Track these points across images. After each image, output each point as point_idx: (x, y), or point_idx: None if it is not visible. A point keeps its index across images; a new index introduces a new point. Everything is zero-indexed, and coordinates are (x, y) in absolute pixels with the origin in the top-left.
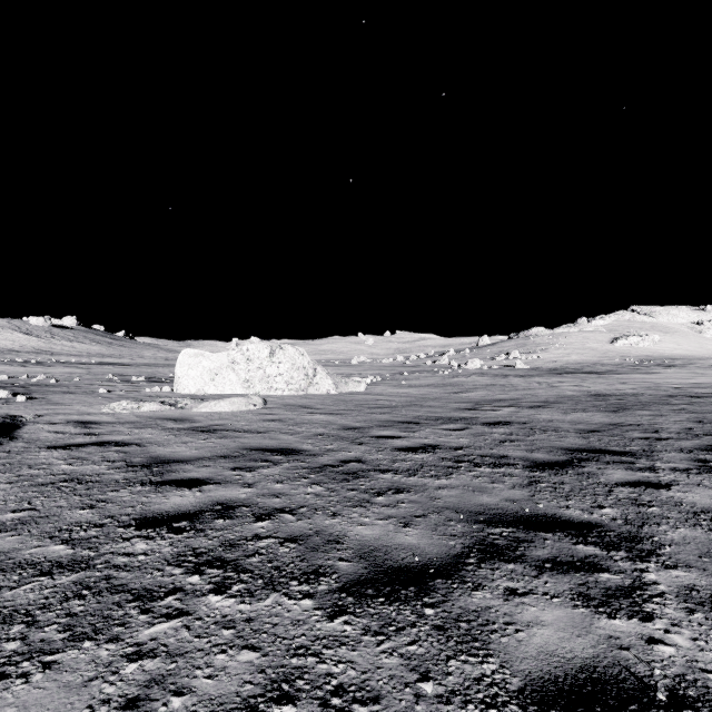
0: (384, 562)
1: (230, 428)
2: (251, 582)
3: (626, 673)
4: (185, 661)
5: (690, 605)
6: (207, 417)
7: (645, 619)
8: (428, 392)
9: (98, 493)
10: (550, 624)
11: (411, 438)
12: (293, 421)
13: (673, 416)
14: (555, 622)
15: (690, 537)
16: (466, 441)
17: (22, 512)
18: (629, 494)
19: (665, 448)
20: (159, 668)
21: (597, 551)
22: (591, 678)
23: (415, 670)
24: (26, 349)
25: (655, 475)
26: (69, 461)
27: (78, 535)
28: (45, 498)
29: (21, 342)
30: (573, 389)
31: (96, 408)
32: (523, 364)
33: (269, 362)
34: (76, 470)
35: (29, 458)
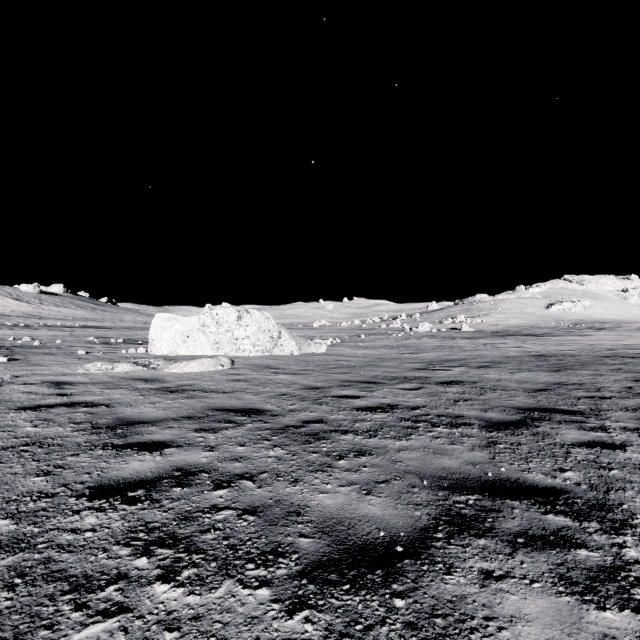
0: (347, 538)
1: (198, 388)
2: (204, 565)
3: None
4: None
5: None
6: (177, 377)
7: (638, 610)
8: (384, 353)
9: (57, 458)
10: (535, 619)
11: (369, 398)
12: (258, 381)
13: (612, 376)
14: (540, 616)
15: None
16: (422, 400)
17: None
18: (586, 455)
19: (611, 407)
20: None
21: (569, 522)
22: None
23: None
24: (16, 314)
25: (608, 435)
26: (35, 422)
27: (26, 507)
28: (1, 464)
29: (12, 307)
30: (516, 350)
31: (72, 369)
32: (468, 327)
33: (237, 325)
34: (40, 432)
35: None
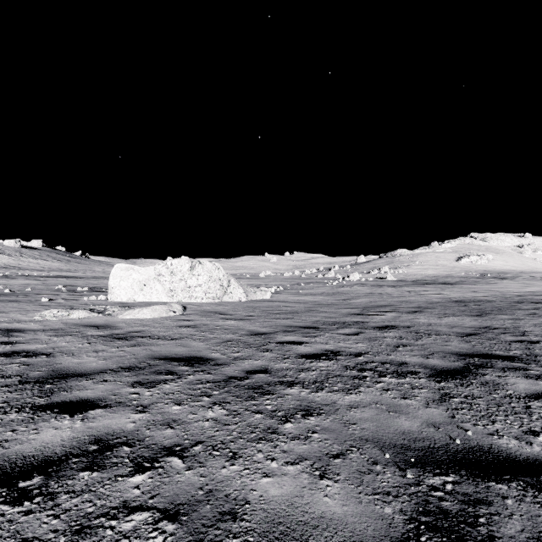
0: None
1: (146, 335)
2: None
3: None
4: None
5: None
6: (129, 324)
7: None
8: (322, 299)
9: None
10: None
11: (313, 344)
12: (206, 326)
13: (530, 320)
14: None
15: None
16: (363, 346)
17: None
18: None
19: None
20: None
21: None
22: None
23: None
24: None
25: None
26: None
27: None
28: None
29: None
30: (437, 297)
31: (29, 316)
32: (392, 277)
33: (190, 274)
34: None
35: None
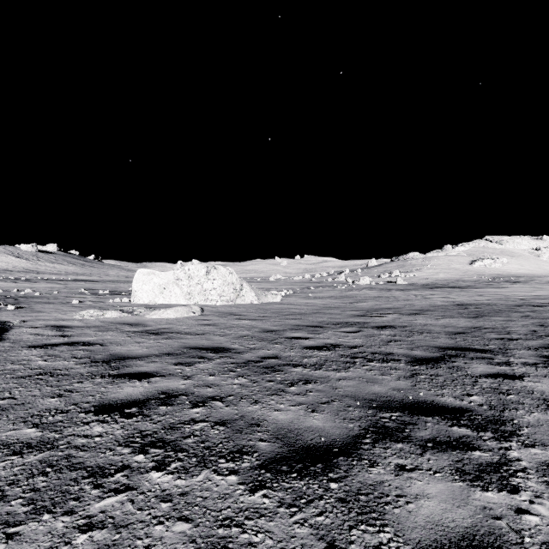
0: (296, 442)
1: (174, 331)
2: (187, 460)
3: (501, 541)
4: (128, 532)
5: (548, 479)
6: (156, 322)
7: (513, 491)
8: (330, 302)
9: (66, 384)
10: (434, 496)
11: (316, 339)
12: (224, 325)
13: (521, 321)
14: (438, 494)
15: (542, 420)
16: (360, 341)
17: (3, 400)
18: (490, 384)
19: (516, 347)
20: (106, 538)
21: (469, 432)
22: (471, 545)
23: (323, 539)
24: (17, 269)
25: (510, 368)
26: (45, 357)
27: (47, 420)
28: (22, 389)
29: (14, 263)
30: (442, 300)
31: (69, 315)
32: (402, 280)
33: (206, 279)
34: (49, 365)
35: (13, 356)
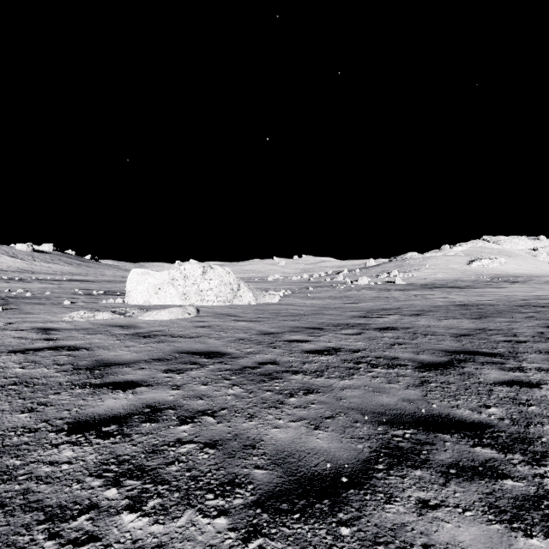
0: (298, 469)
1: (167, 334)
2: (168, 496)
3: None
4: None
5: None
6: (149, 324)
7: None
8: (329, 302)
9: (41, 396)
10: (468, 546)
11: (317, 342)
12: (220, 327)
13: (526, 322)
14: (473, 543)
15: None
16: (362, 344)
17: None
18: (507, 393)
19: (526, 350)
20: None
21: (495, 454)
22: None
23: None
24: (12, 269)
25: (525, 375)
26: (23, 364)
27: (10, 441)
28: None
29: (8, 263)
30: (442, 301)
31: (58, 317)
32: (401, 280)
33: (202, 279)
34: (27, 373)
35: None
